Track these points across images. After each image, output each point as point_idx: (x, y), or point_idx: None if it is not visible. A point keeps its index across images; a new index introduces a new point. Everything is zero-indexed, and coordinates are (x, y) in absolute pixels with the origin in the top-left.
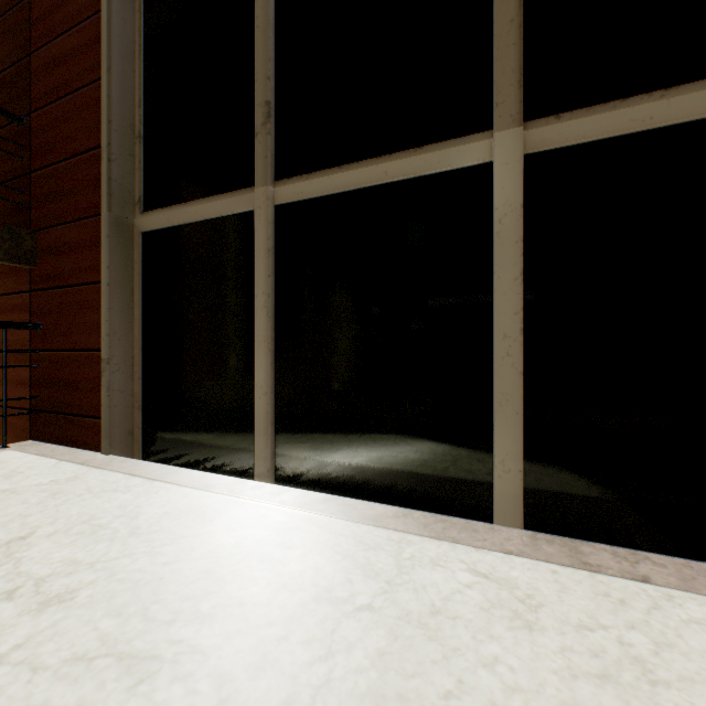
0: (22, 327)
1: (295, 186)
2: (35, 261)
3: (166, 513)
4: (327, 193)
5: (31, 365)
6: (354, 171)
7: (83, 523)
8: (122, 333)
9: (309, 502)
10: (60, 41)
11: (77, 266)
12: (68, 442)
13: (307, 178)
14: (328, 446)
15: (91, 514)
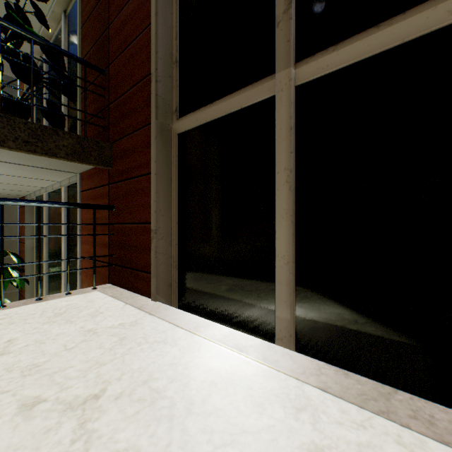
0: (104, 208)
1: (318, 62)
2: (111, 164)
3: (213, 383)
4: (358, 59)
5: (109, 234)
6: (398, 24)
7: (143, 384)
8: (164, 210)
9: (361, 392)
10: (125, 9)
11: (135, 163)
12: (130, 288)
13: (333, 49)
14: (359, 321)
15: (148, 372)
